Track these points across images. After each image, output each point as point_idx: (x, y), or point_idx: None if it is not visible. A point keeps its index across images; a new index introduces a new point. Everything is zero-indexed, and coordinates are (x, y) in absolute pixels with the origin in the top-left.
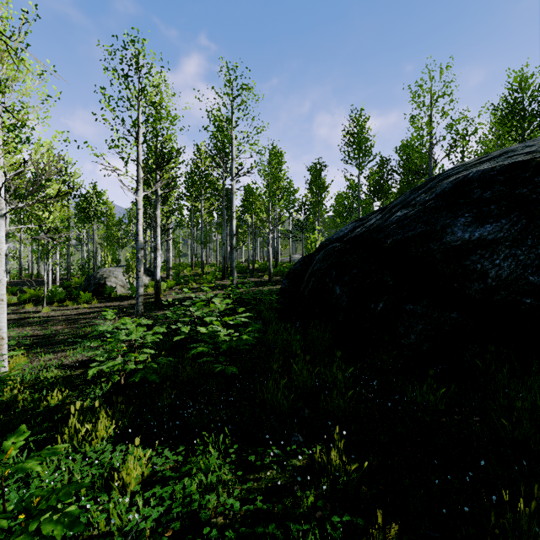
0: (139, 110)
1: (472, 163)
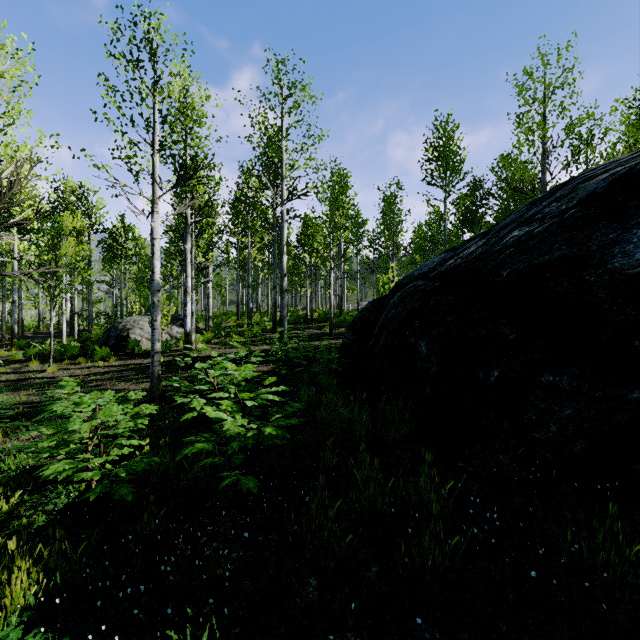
0: (155, 109)
1: (626, 157)
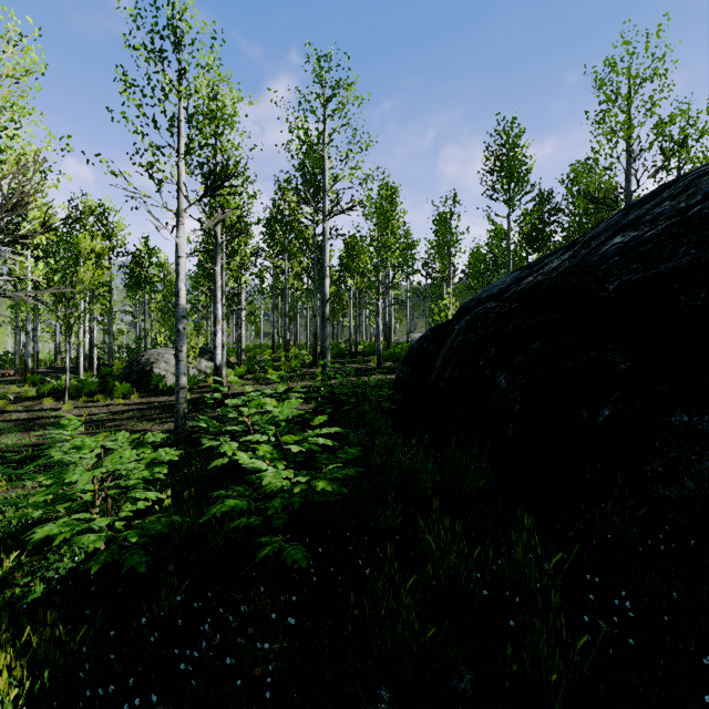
0: (180, 107)
1: None
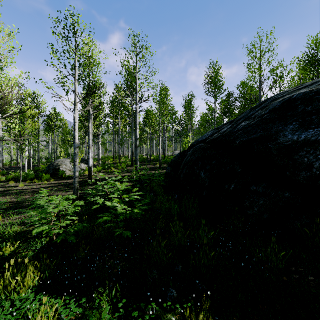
0: (76, 59)
1: (291, 90)
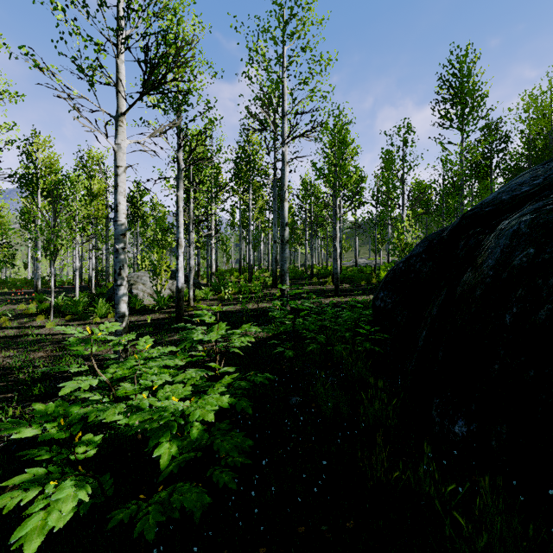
0: None
1: None
